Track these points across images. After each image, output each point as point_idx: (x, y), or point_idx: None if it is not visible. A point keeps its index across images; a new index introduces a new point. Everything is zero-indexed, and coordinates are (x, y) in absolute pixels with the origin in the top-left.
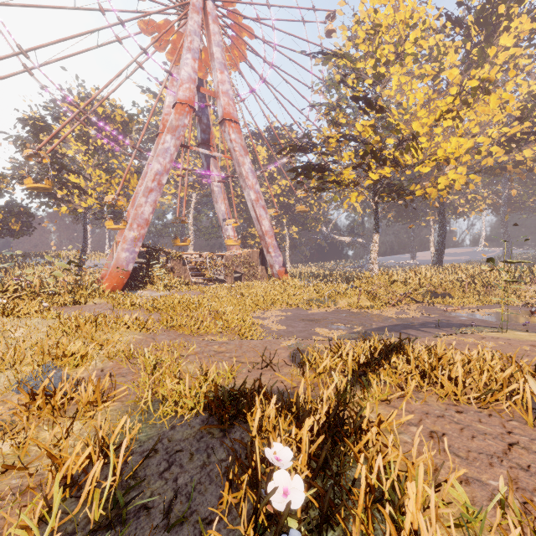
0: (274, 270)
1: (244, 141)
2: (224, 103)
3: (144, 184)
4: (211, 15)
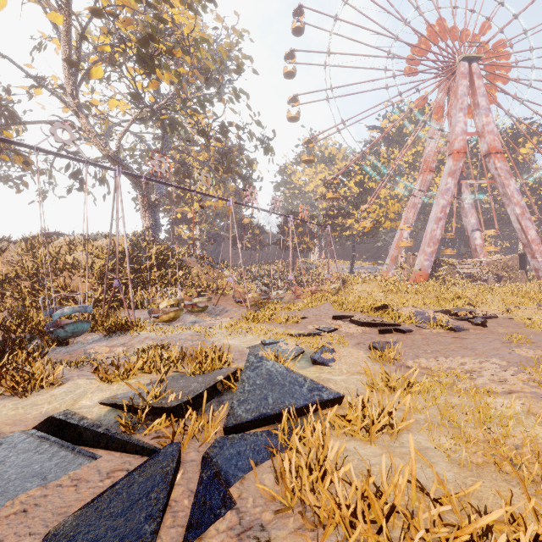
0: (540, 273)
1: (508, 167)
2: (489, 140)
3: (434, 215)
4: (475, 74)
